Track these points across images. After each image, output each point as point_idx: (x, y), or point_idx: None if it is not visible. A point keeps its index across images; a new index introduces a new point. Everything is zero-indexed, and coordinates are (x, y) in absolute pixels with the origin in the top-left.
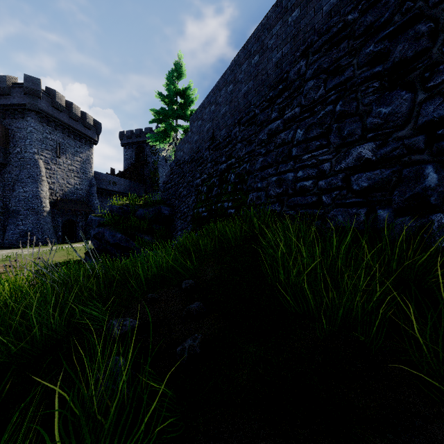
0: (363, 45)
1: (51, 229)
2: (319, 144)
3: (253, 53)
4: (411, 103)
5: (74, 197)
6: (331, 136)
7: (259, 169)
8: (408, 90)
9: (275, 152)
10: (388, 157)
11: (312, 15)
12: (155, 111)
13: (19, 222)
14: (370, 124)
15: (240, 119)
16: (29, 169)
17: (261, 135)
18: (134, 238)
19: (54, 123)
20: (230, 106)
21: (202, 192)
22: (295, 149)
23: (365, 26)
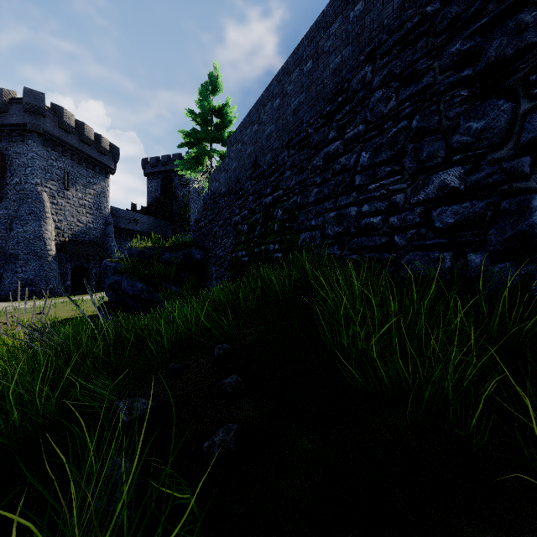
0: (446, 43)
1: (58, 278)
2: (390, 170)
3: (305, 59)
4: (511, 114)
5: (86, 238)
6: (405, 159)
7: (313, 203)
8: (507, 98)
9: (333, 182)
10: (481, 186)
11: (380, 8)
12: (185, 133)
13: (18, 269)
14: (456, 143)
15: (289, 141)
16: (30, 204)
17: (315, 160)
18: (158, 288)
19: (61, 148)
20: (277, 125)
21: (242, 232)
22: (359, 177)
23: (450, 19)
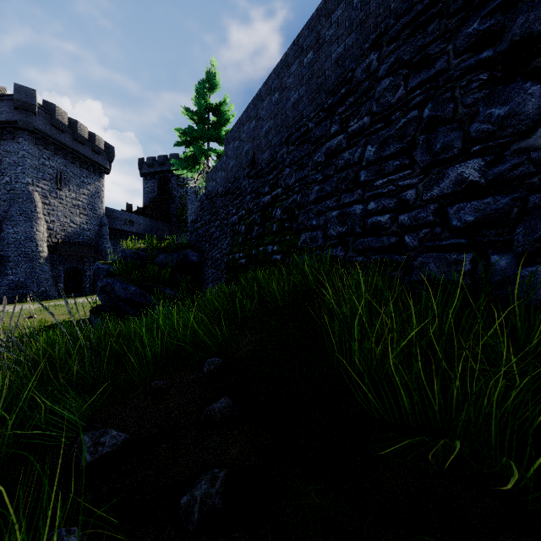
0: (462, 24)
1: (50, 280)
2: (399, 164)
3: (306, 49)
4: (540, 98)
5: (80, 239)
6: (416, 152)
7: (314, 201)
8: (534, 80)
9: (335, 178)
10: (505, 179)
11: None
12: (181, 131)
13: (8, 271)
14: (475, 132)
15: (288, 137)
16: (21, 204)
17: (316, 156)
18: (152, 291)
19: (54, 146)
20: (276, 120)
21: (239, 233)
22: (365, 172)
23: None
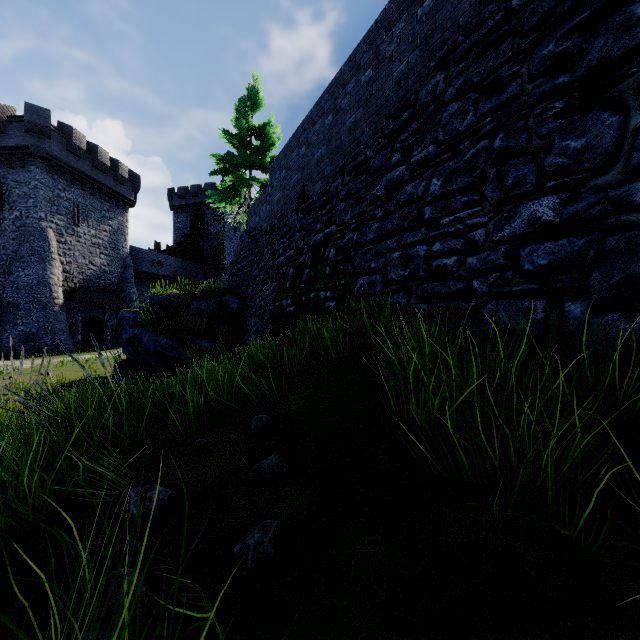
0: (536, 44)
1: (66, 331)
2: (467, 200)
3: (363, 66)
4: (618, 130)
5: (100, 284)
6: (486, 187)
7: (372, 241)
8: (613, 111)
9: (397, 215)
10: (581, 219)
11: (455, 4)
12: (219, 157)
13: (18, 320)
14: (550, 167)
15: (343, 166)
16: (33, 243)
17: (375, 189)
18: (186, 344)
19: (70, 175)
20: (329, 147)
21: (286, 276)
22: (429, 209)
23: (541, 14)
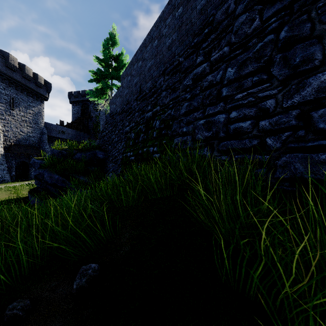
0: None
1: (5, 170)
2: (258, 79)
3: (177, 6)
4: None
5: (27, 143)
6: (273, 68)
7: (184, 114)
8: None
9: (201, 96)
10: None
11: None
12: (94, 72)
13: None
14: None
15: (164, 70)
16: None
17: (185, 81)
18: (70, 178)
19: (8, 81)
20: (155, 59)
21: (130, 138)
22: (226, 89)
23: None
